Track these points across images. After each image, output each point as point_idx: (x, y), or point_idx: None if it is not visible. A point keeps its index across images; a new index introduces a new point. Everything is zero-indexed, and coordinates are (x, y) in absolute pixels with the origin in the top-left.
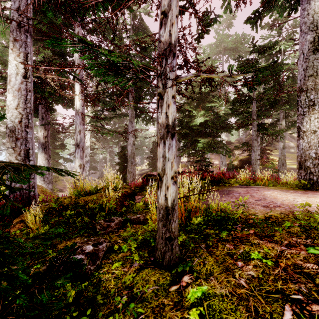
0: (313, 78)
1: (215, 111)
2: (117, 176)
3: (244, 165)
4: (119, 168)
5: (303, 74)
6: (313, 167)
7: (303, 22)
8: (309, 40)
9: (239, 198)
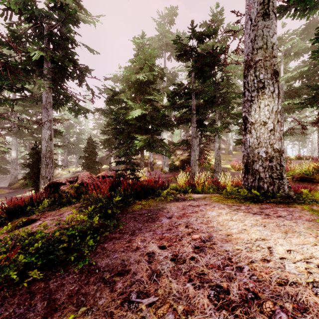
0: (263, 51)
1: (155, 106)
2: None
3: (185, 165)
4: (28, 172)
5: (250, 46)
6: (264, 171)
7: None
8: (258, 1)
9: None
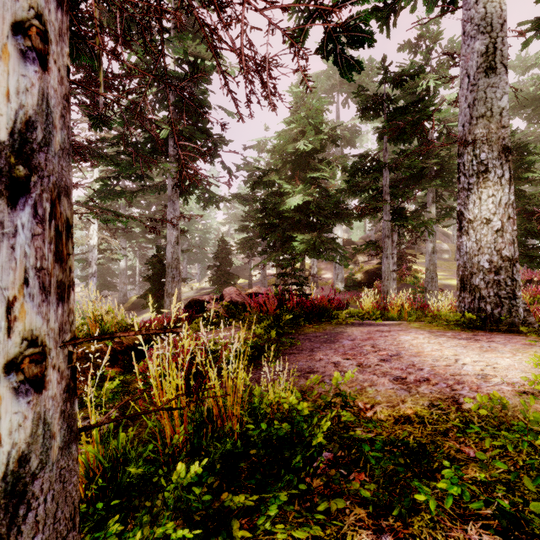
0: (486, 120)
1: (323, 187)
2: (110, 308)
3: (373, 280)
4: (150, 288)
5: (468, 113)
6: (486, 288)
7: (469, 18)
8: (478, 51)
9: (334, 376)
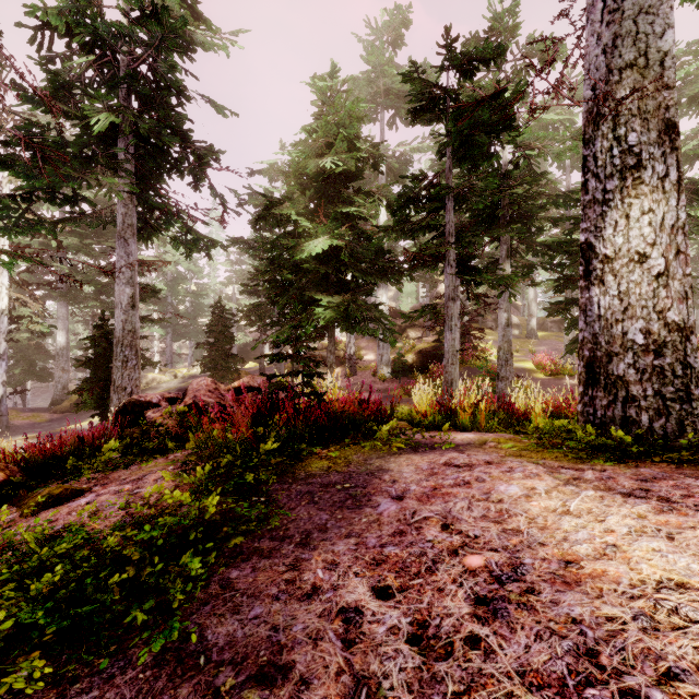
0: (637, 74)
1: (360, 229)
2: None
3: (429, 362)
4: (86, 377)
5: (603, 64)
6: (640, 381)
7: None
8: None
9: None
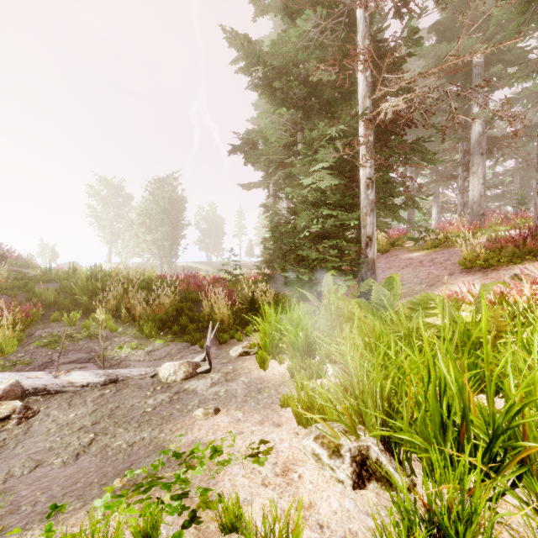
0: None
1: None
2: None
3: None
4: None
5: None
6: None
7: None
8: None
9: None
